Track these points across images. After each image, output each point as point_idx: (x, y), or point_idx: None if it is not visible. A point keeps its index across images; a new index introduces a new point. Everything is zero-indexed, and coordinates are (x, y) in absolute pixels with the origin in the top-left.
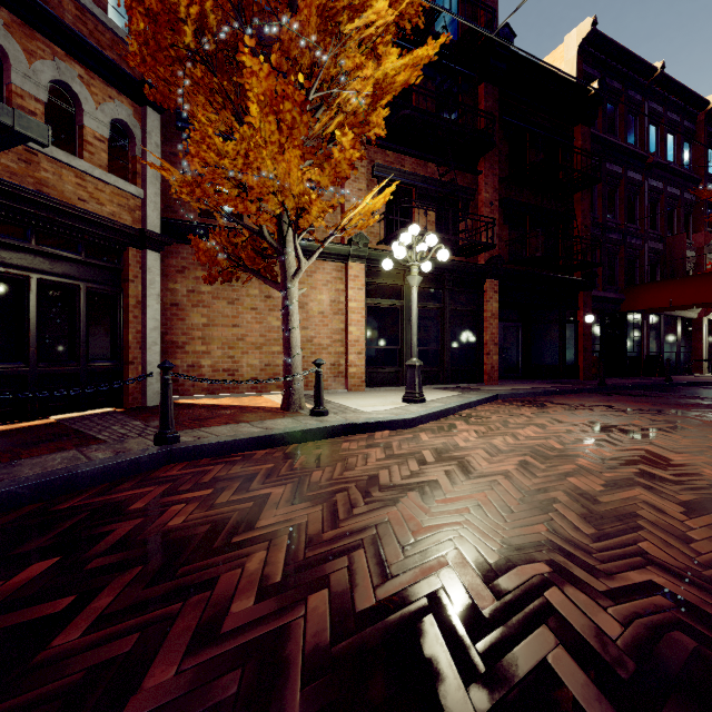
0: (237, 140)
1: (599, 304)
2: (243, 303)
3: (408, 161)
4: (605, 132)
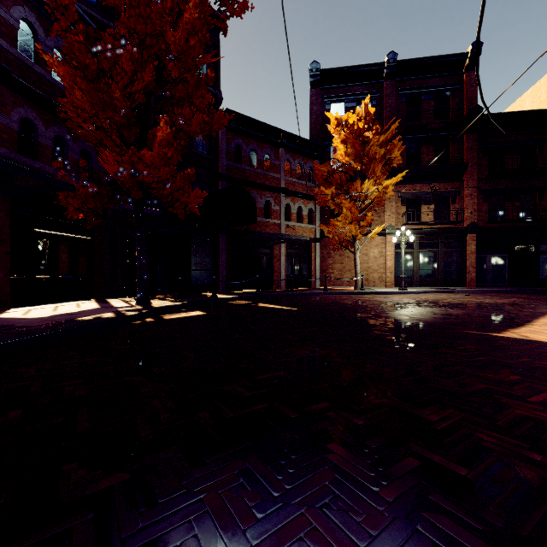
0: (340, 217)
1: None
2: (344, 255)
3: (418, 186)
4: None
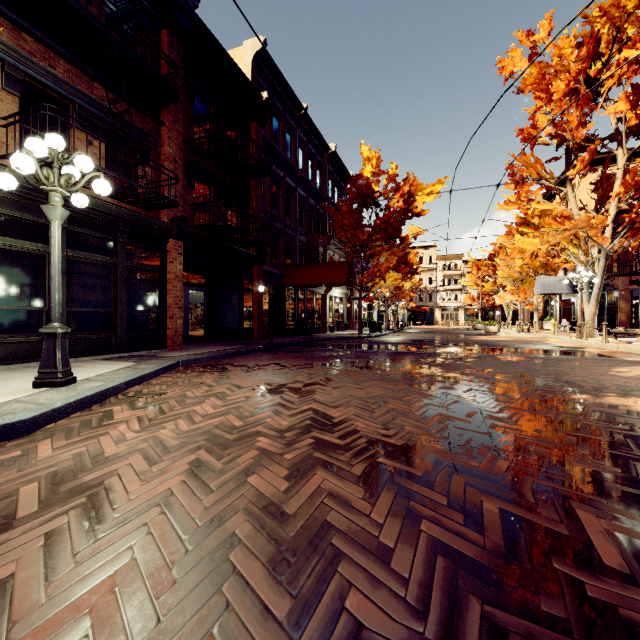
0: None
1: (268, 277)
2: None
3: (62, 65)
4: (272, 139)
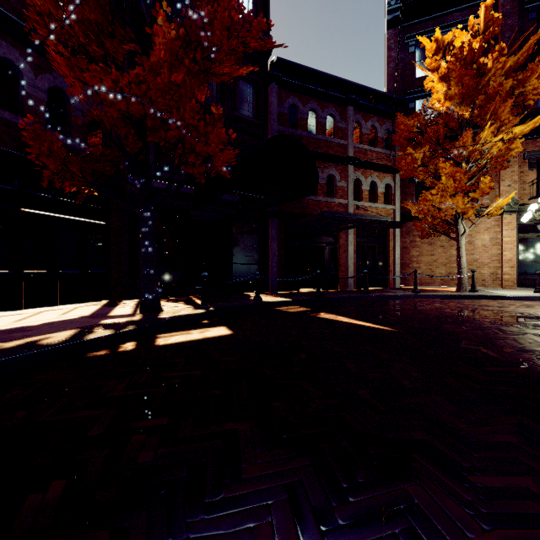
0: (436, 189)
1: None
2: (436, 244)
3: None
4: None
